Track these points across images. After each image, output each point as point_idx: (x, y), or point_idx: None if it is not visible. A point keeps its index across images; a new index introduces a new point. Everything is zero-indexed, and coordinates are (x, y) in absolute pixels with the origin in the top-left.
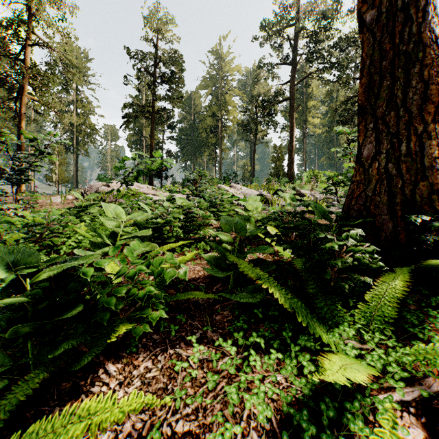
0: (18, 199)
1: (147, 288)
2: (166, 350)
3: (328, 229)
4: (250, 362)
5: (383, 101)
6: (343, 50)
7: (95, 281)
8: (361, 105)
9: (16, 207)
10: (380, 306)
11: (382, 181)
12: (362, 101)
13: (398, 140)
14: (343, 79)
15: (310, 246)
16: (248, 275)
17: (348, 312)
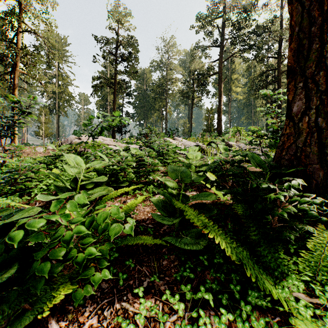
0: (7, 149)
1: (88, 250)
2: (113, 302)
3: (261, 176)
4: (199, 326)
5: (312, 62)
6: (260, 35)
7: (56, 223)
8: (291, 67)
9: (4, 156)
10: (324, 256)
11: (312, 134)
12: (291, 64)
13: (327, 97)
14: (259, 57)
15: (248, 192)
16: (194, 224)
17: (288, 258)
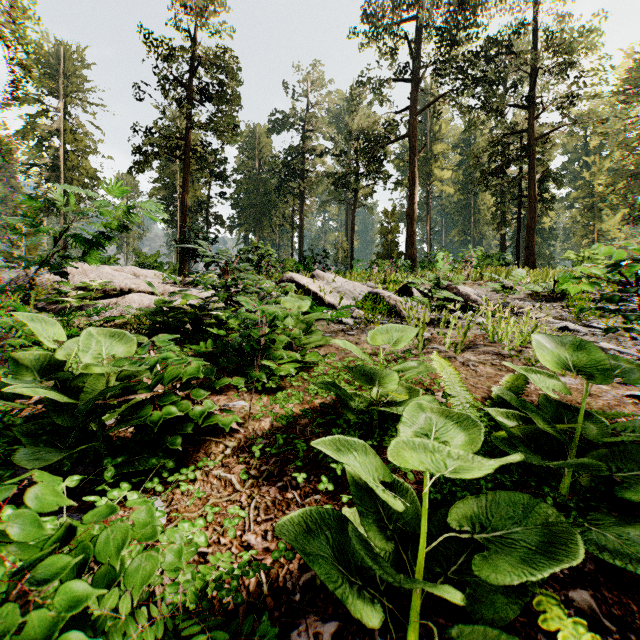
0: None
1: None
2: None
3: None
4: None
5: None
6: (493, 60)
7: None
8: None
9: None
10: None
11: None
12: None
13: None
14: (493, 105)
15: None
16: None
17: None
